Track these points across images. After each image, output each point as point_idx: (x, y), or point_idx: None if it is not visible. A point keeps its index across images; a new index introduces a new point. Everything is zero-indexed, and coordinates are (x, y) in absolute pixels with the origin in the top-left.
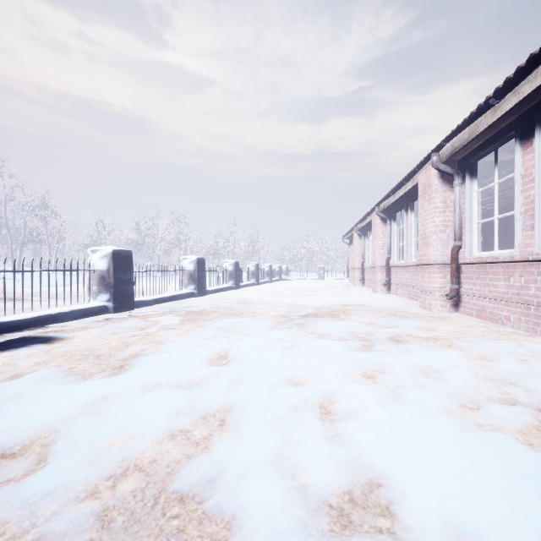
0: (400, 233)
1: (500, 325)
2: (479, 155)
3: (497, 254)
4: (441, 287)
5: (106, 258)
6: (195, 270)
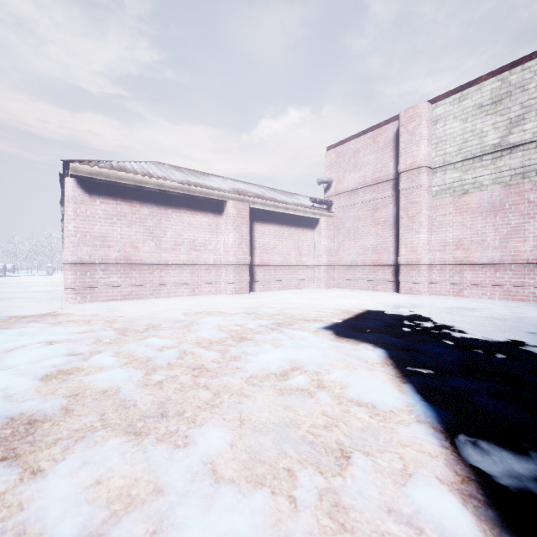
0: None
1: None
2: None
3: None
4: None
5: None
6: None
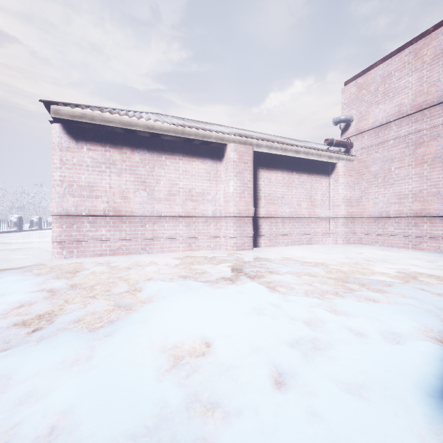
0: None
1: None
2: None
3: None
4: None
5: None
6: (18, 221)
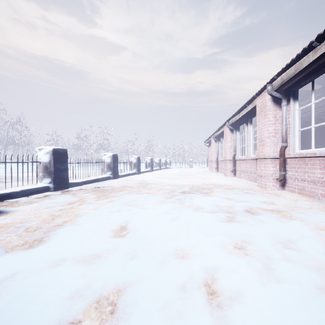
0: (242, 139)
1: (317, 200)
2: (300, 85)
3: (315, 151)
4: (273, 173)
5: (48, 154)
6: (111, 162)
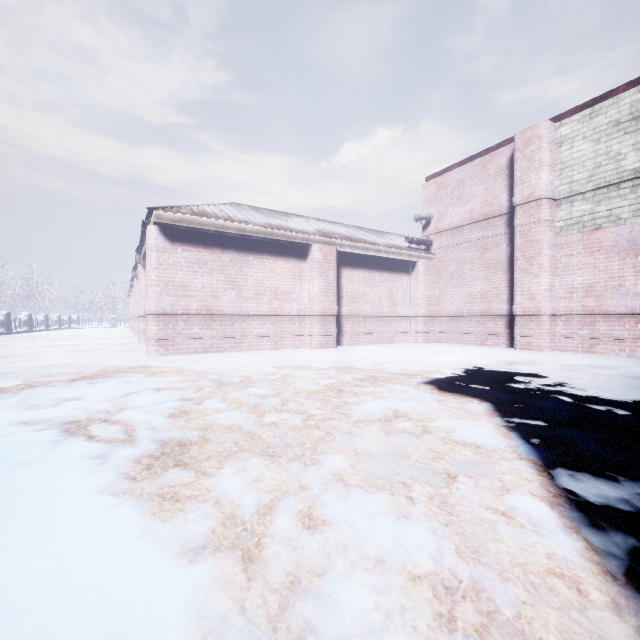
0: None
1: None
2: None
3: None
4: None
5: None
6: (6, 319)
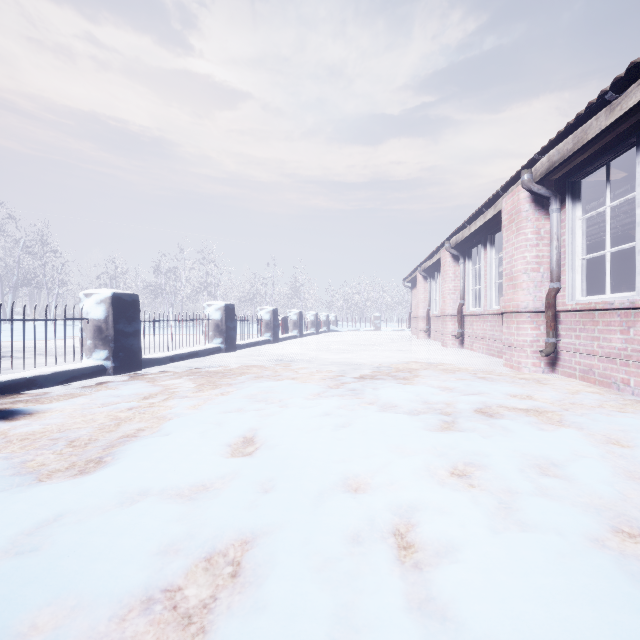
0: (475, 274)
1: (616, 391)
2: (585, 172)
3: (611, 299)
4: (533, 341)
5: (103, 303)
6: (222, 319)
